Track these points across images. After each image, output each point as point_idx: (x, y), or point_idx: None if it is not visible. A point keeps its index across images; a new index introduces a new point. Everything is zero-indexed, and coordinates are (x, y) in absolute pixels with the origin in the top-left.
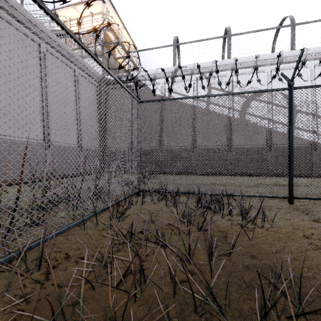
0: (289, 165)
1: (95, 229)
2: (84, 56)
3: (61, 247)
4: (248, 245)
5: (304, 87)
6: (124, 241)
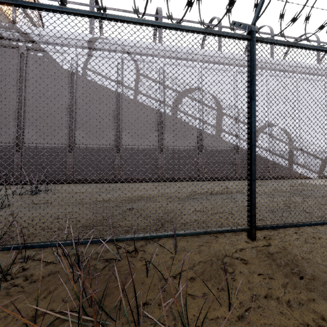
0: (249, 172)
1: None
2: None
3: None
4: None
5: (269, 39)
6: None
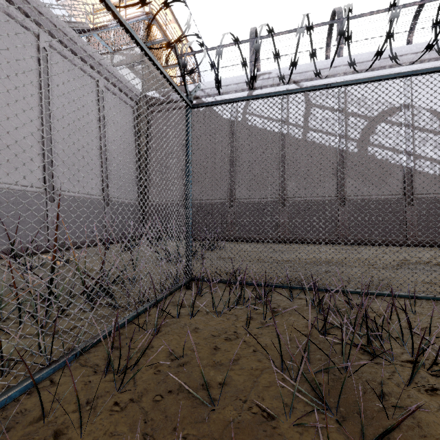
0: None
1: None
2: (115, 64)
3: None
4: None
5: None
6: None
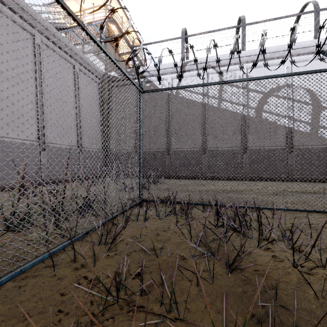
0: None
1: (69, 267)
2: (86, 52)
3: (0, 310)
4: (321, 311)
5: None
6: (107, 298)
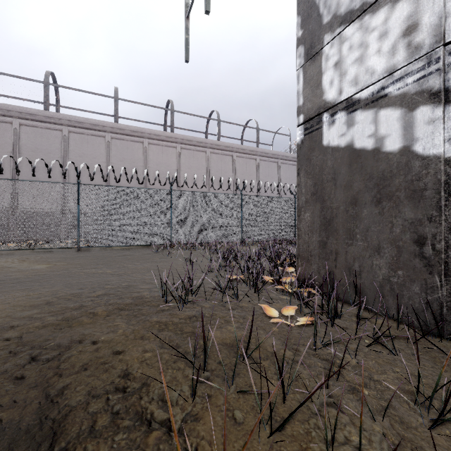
0: None
1: None
2: None
3: None
4: None
5: None
6: None
